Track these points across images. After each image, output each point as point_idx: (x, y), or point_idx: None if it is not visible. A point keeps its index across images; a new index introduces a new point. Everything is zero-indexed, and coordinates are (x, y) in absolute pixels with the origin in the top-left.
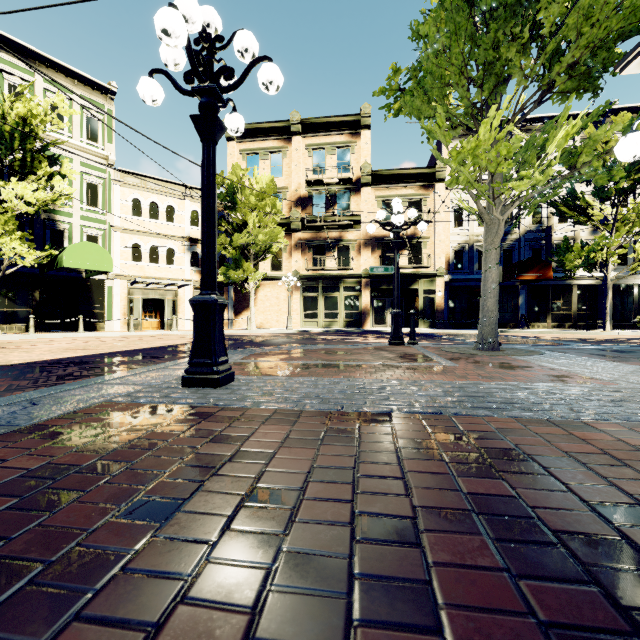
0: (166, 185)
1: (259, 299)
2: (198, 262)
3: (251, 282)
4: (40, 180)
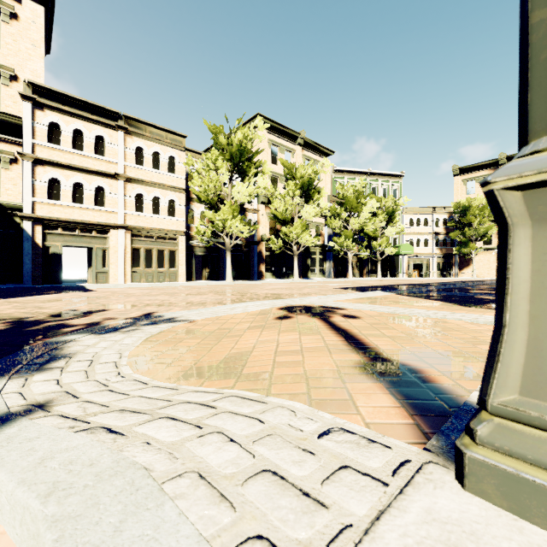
0: (423, 209)
1: (475, 261)
2: (438, 244)
3: (473, 253)
4: (394, 225)
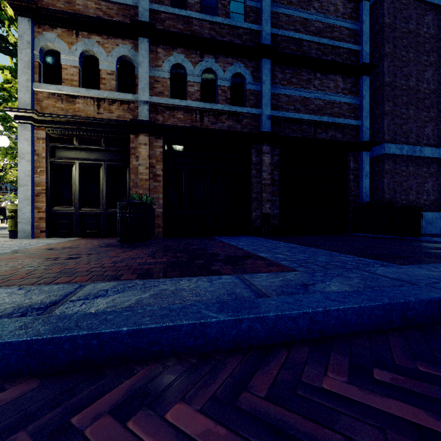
0: None
1: None
2: None
3: None
4: None
